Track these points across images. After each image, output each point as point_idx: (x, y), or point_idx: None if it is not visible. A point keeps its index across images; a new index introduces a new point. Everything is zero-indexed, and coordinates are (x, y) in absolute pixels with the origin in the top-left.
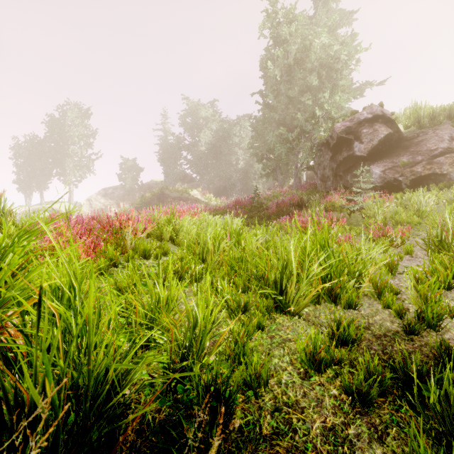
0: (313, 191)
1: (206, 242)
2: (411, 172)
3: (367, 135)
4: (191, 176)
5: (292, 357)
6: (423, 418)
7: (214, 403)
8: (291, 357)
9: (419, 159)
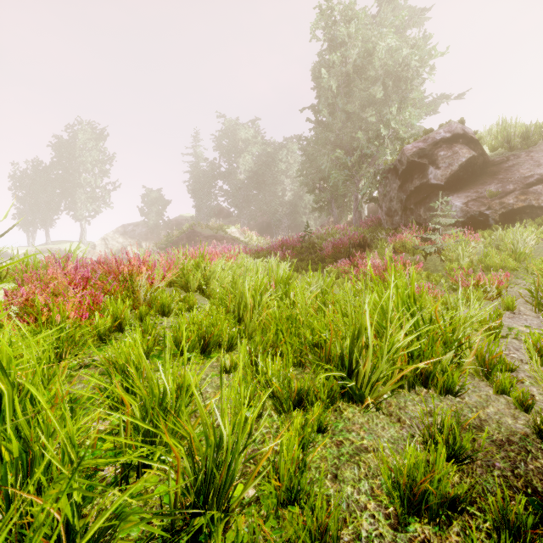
0: (377, 229)
1: (244, 295)
2: (500, 204)
3: (445, 158)
4: (228, 211)
5: (373, 483)
6: None
7: None
8: (371, 482)
9: (511, 189)
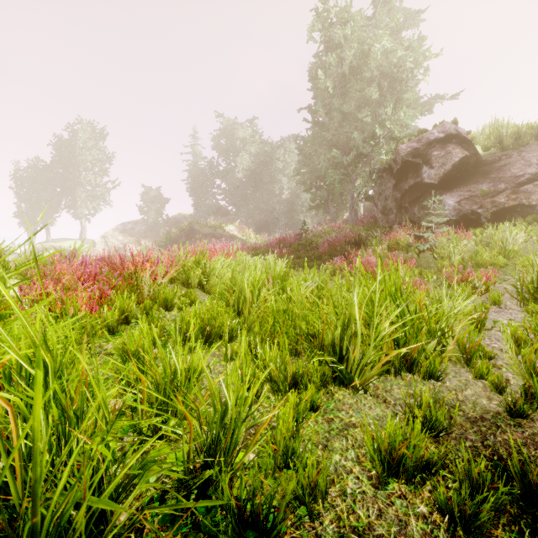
0: (373, 227)
1: (243, 289)
2: (492, 202)
3: (439, 158)
4: (226, 209)
5: (359, 452)
6: None
7: (251, 533)
8: (357, 451)
9: (502, 188)
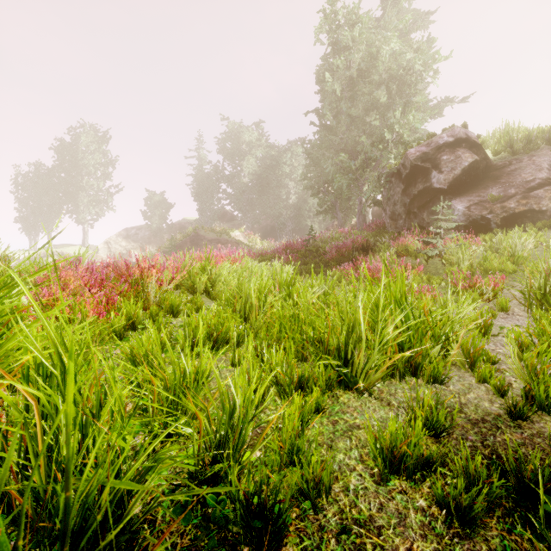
0: (381, 232)
1: (249, 295)
2: (502, 208)
3: (448, 162)
4: (231, 214)
5: (362, 452)
6: (547, 543)
7: (258, 523)
8: (360, 451)
9: (512, 193)
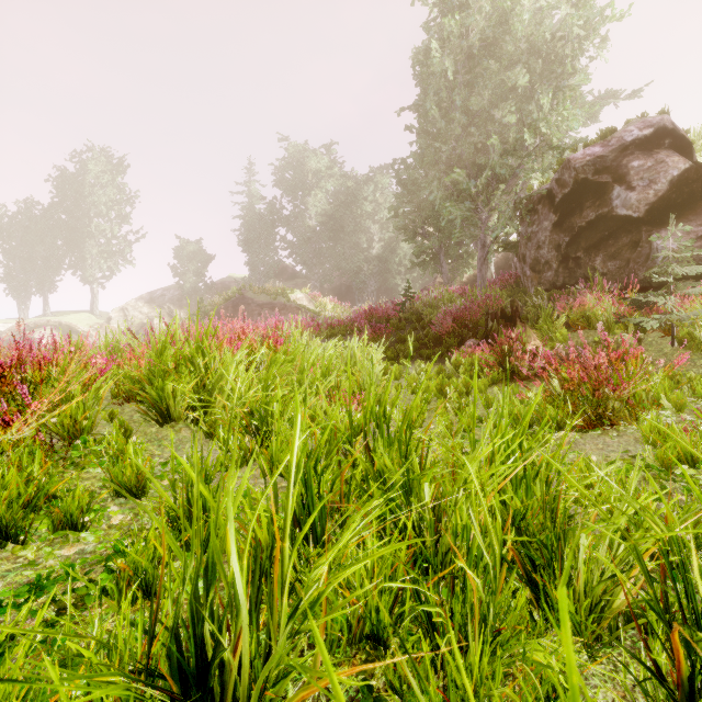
0: (516, 291)
1: (215, 560)
2: None
3: (643, 171)
4: (293, 270)
5: None
6: None
7: None
8: None
9: None
